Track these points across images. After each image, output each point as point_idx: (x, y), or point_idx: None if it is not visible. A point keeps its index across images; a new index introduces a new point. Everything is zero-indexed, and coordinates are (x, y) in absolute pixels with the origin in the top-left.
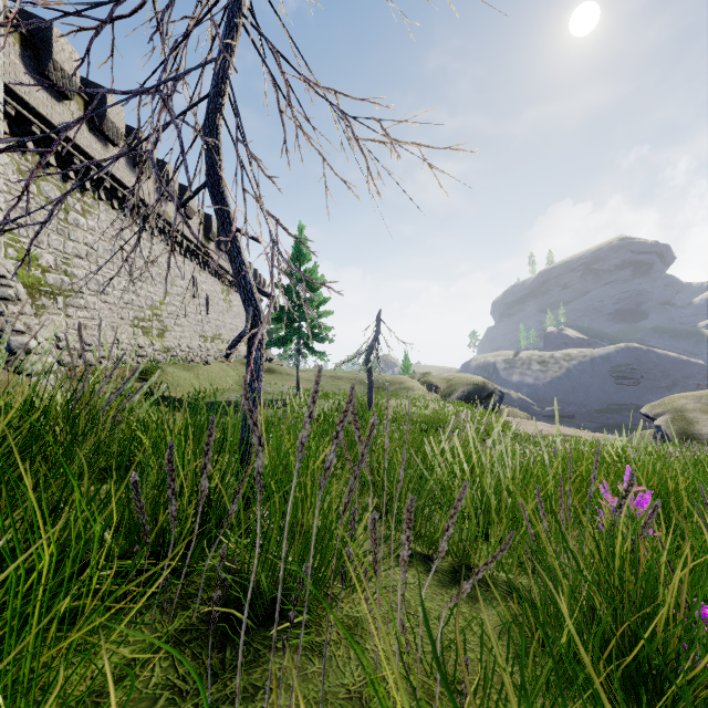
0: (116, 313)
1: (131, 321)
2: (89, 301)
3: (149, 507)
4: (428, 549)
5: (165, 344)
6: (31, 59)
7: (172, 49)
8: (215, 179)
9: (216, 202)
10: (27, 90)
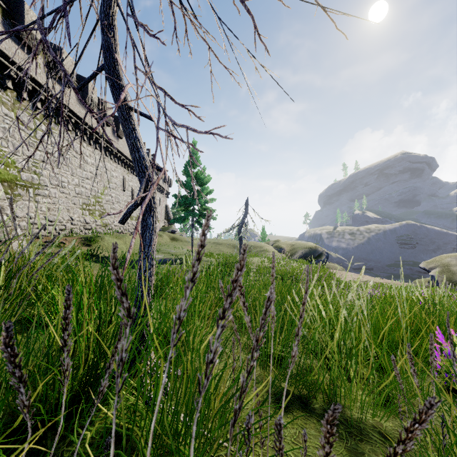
0: (70, 200)
1: (80, 205)
2: (51, 192)
3: (38, 368)
4: (300, 390)
5: (104, 221)
6: (10, 25)
7: None
8: (110, 61)
9: (112, 83)
10: (6, 46)
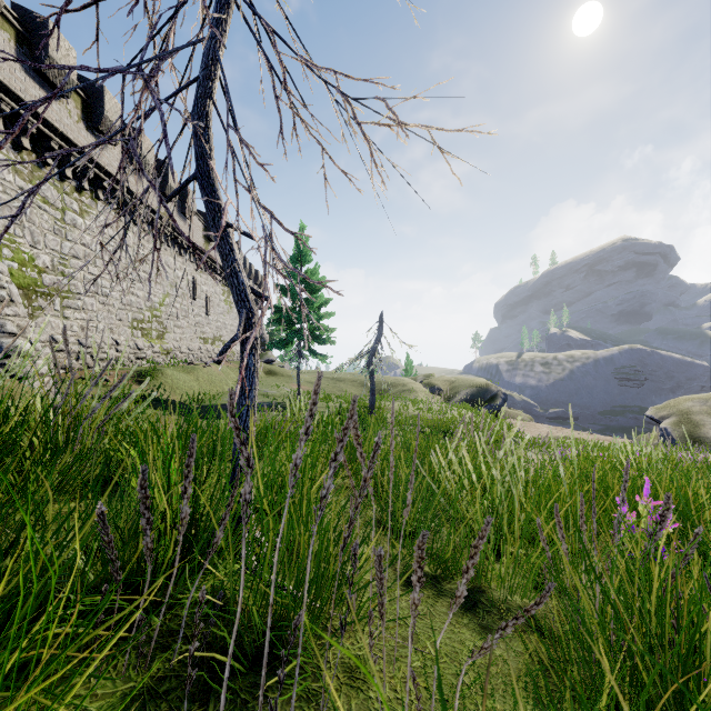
0: (115, 315)
1: (129, 322)
2: (86, 302)
3: (130, 529)
4: (436, 569)
5: (164, 346)
6: (27, 55)
7: (155, 25)
8: (204, 170)
9: (206, 196)
10: (22, 87)
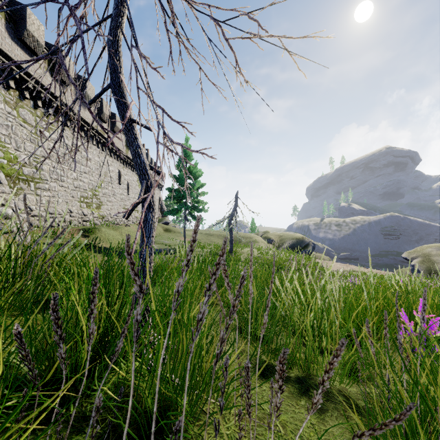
0: (69, 193)
1: (78, 198)
2: (51, 185)
3: None
4: None
5: (101, 213)
6: (12, 29)
7: None
8: (116, 81)
9: (117, 99)
10: (9, 48)
